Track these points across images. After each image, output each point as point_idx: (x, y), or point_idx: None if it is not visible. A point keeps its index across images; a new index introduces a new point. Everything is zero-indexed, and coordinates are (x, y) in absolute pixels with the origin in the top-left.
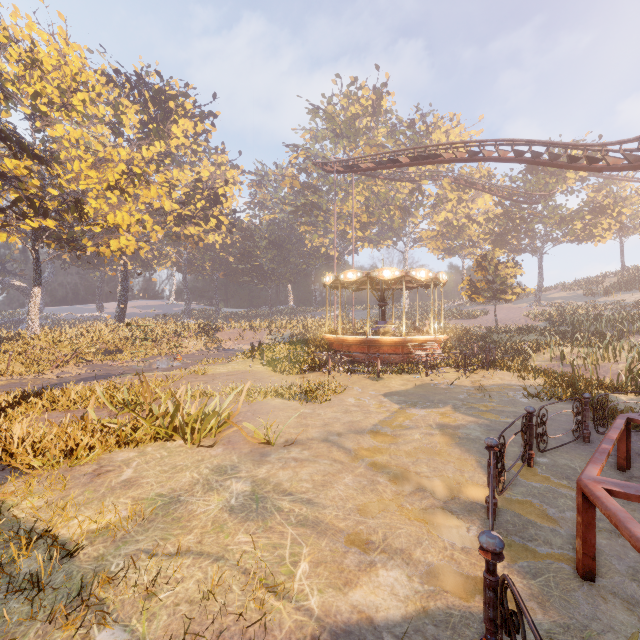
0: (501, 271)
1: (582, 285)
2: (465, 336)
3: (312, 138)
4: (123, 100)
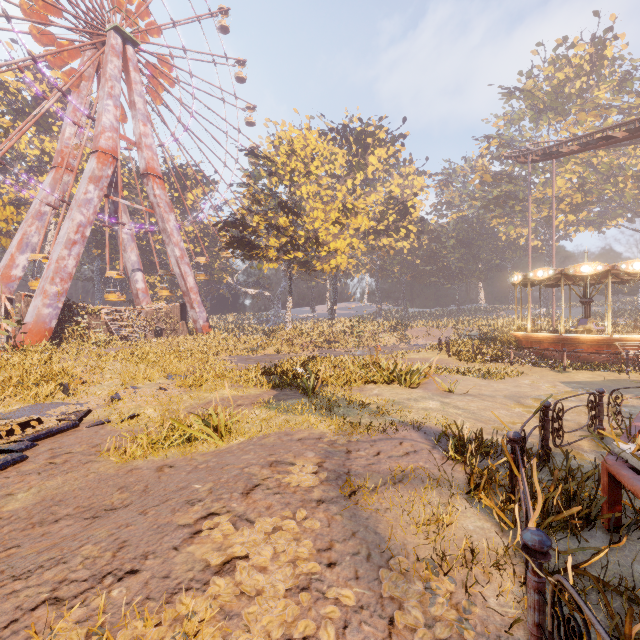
0: None
1: None
2: None
3: (506, 123)
4: (335, 149)
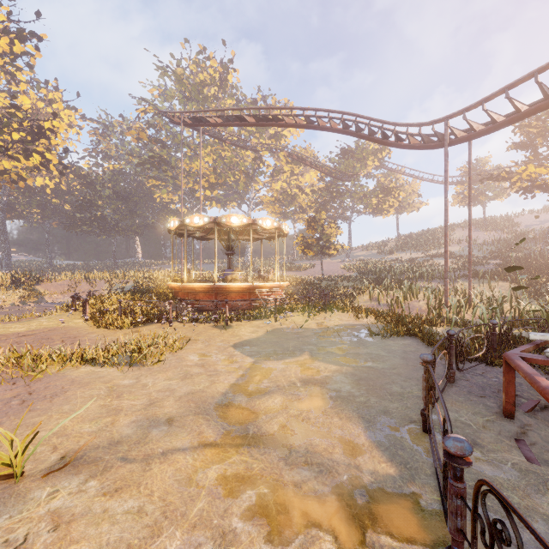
0: (326, 230)
1: (375, 247)
2: (300, 284)
3: (161, 95)
4: None
